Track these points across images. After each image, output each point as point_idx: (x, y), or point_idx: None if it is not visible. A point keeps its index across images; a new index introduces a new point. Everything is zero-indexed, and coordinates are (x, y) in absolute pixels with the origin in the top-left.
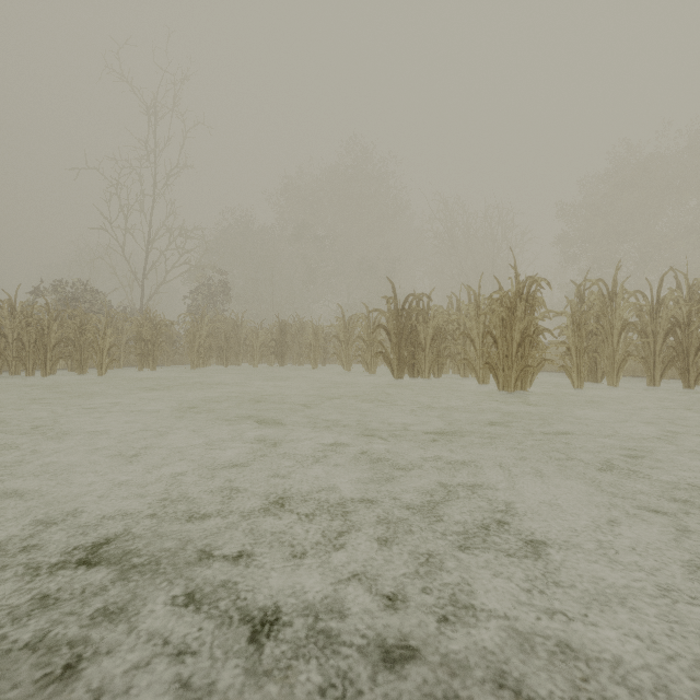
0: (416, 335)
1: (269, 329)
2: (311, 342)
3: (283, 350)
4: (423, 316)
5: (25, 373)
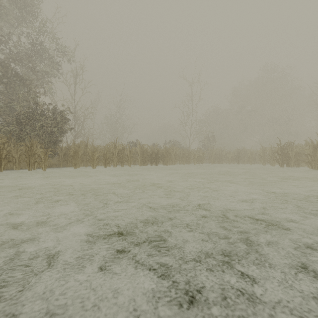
0: (288, 154)
1: (233, 152)
2: (249, 156)
3: (239, 159)
4: (291, 148)
5: (179, 164)
